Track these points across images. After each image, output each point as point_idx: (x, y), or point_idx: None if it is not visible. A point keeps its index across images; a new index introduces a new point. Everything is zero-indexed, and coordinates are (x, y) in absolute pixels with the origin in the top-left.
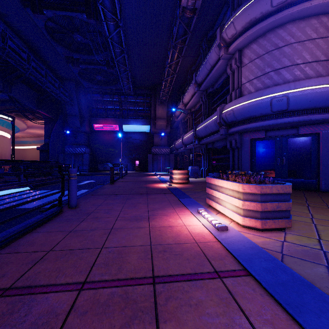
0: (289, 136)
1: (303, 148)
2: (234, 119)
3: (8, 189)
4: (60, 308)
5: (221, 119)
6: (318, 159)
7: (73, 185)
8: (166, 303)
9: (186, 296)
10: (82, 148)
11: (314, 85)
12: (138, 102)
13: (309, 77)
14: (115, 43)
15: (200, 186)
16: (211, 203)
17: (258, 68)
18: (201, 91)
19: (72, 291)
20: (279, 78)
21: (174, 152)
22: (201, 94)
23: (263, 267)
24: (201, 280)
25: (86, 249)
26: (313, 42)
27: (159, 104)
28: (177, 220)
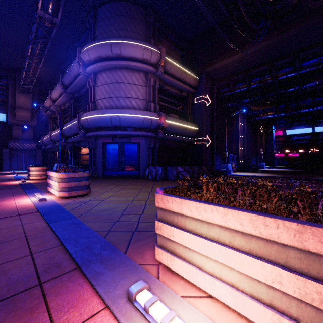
0: (126, 143)
1: (133, 151)
2: (89, 126)
3: None
4: None
5: (80, 124)
6: (140, 158)
7: None
8: None
9: None
10: None
11: (133, 114)
12: None
13: (134, 107)
14: None
15: None
16: (49, 189)
17: (106, 91)
18: (68, 93)
19: None
20: (119, 103)
21: (42, 148)
22: (69, 96)
23: (49, 208)
24: (6, 218)
25: None
26: (136, 86)
27: (20, 91)
28: (10, 201)
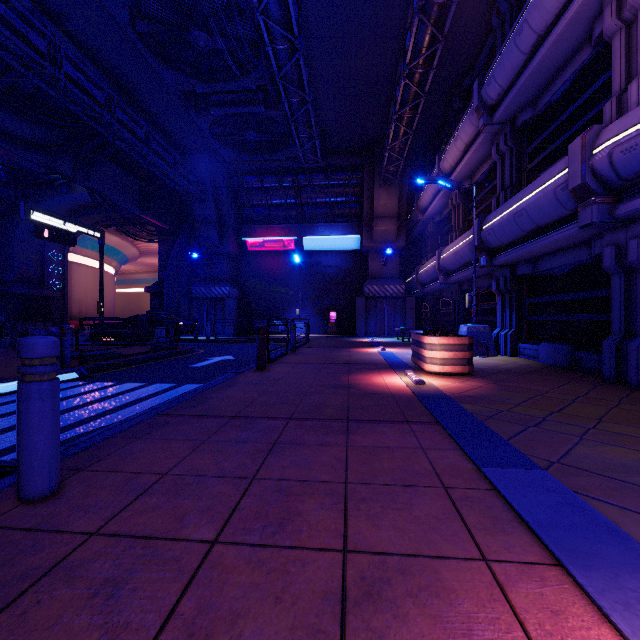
0: None
1: None
2: None
3: (19, 379)
4: None
5: (589, 173)
6: None
7: (35, 407)
8: None
9: None
10: (223, 287)
11: None
12: (335, 185)
13: None
14: (275, 26)
15: (519, 388)
16: None
17: None
18: (497, 125)
19: None
20: None
21: (414, 293)
22: (495, 137)
23: None
24: None
25: None
26: None
27: (381, 184)
28: None
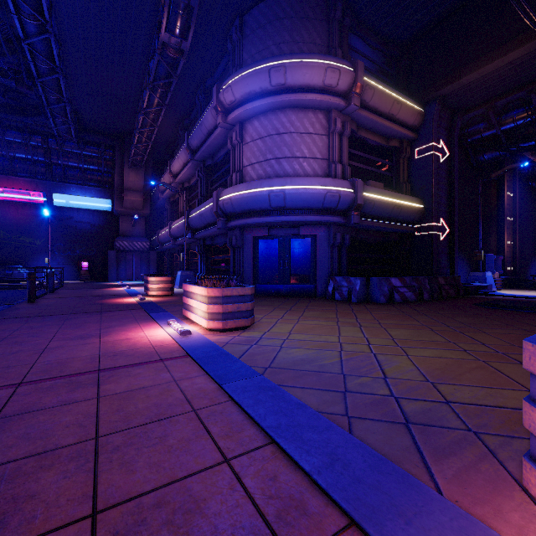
0: (291, 237)
1: (303, 251)
2: (233, 210)
3: None
4: (0, 396)
5: (219, 207)
6: (316, 262)
7: None
8: (109, 378)
9: (128, 373)
10: None
11: (307, 185)
12: (88, 155)
13: (307, 174)
14: (39, 55)
15: None
16: (186, 313)
17: (260, 151)
18: (197, 161)
19: (8, 389)
20: (280, 169)
21: (157, 249)
22: (198, 166)
23: (204, 351)
24: (146, 365)
25: (12, 366)
26: (310, 137)
27: (130, 165)
28: (138, 333)
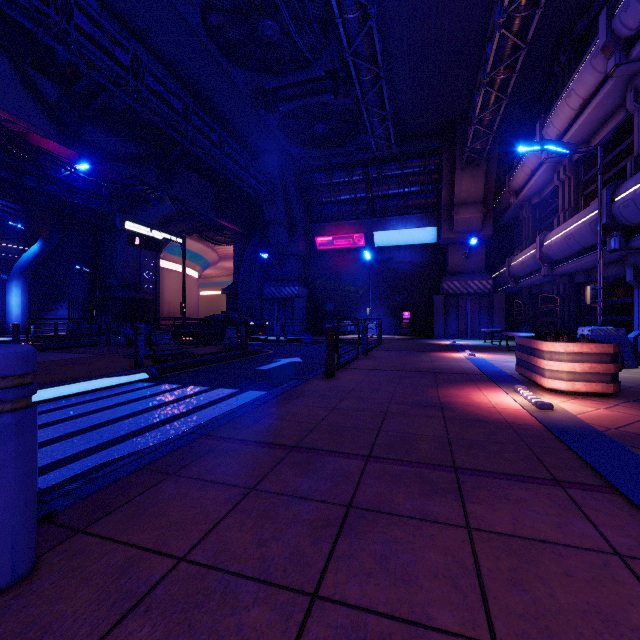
0: None
1: None
2: None
3: (94, 378)
4: None
5: None
6: None
7: None
8: None
9: None
10: (292, 287)
11: None
12: (408, 174)
13: None
14: None
15: None
16: None
17: None
18: (636, 62)
19: None
20: None
21: (503, 289)
22: (631, 80)
23: None
24: None
25: None
26: None
27: (463, 166)
28: None
